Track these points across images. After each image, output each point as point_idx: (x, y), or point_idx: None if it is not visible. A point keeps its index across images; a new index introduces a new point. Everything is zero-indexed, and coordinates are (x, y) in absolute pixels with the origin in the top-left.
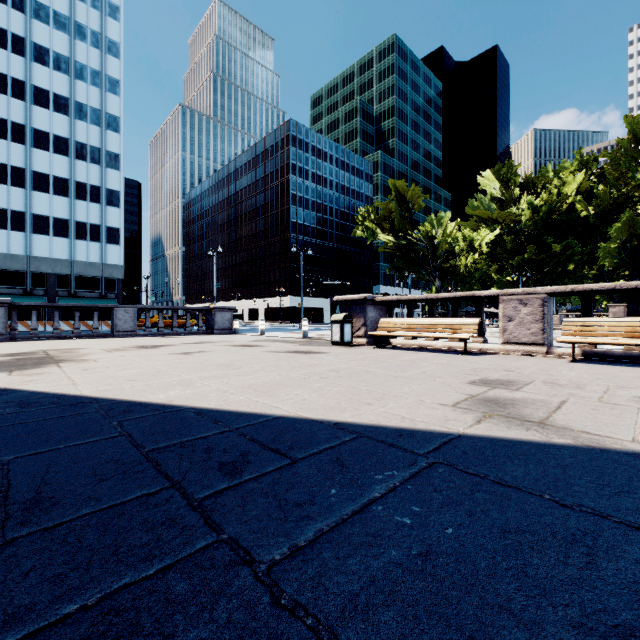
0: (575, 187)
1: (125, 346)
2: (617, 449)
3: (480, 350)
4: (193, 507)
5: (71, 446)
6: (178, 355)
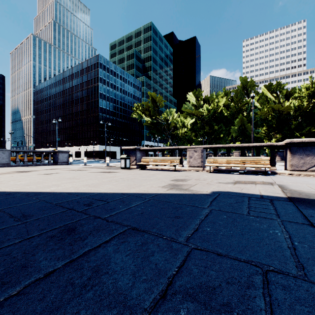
0: (223, 103)
1: (8, 171)
2: (200, 193)
3: (181, 169)
4: (79, 212)
5: (22, 205)
6: (44, 175)
